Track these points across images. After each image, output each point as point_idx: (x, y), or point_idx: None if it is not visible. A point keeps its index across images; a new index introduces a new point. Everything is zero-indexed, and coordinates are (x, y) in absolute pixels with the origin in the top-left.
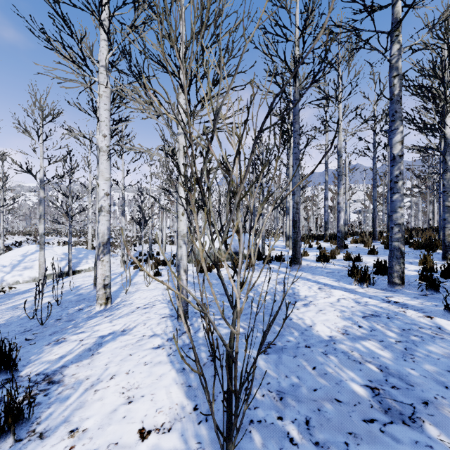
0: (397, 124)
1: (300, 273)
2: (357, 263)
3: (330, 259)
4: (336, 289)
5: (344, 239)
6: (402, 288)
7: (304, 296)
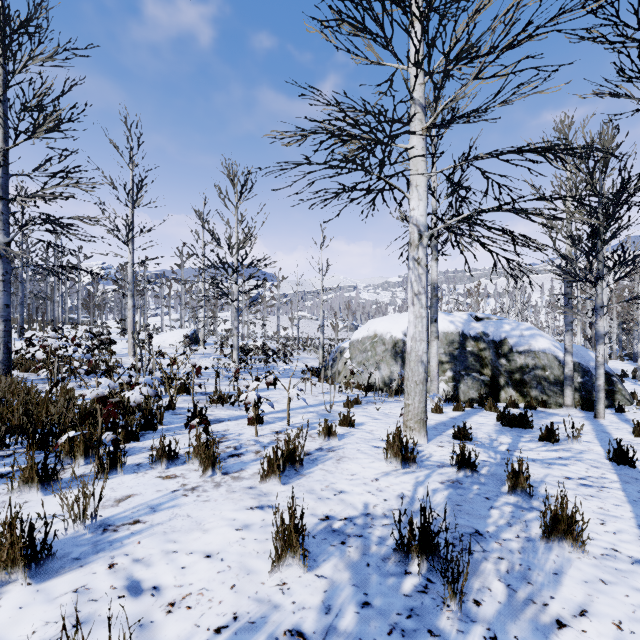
0: None
1: None
2: None
3: None
4: None
5: None
6: None
7: None
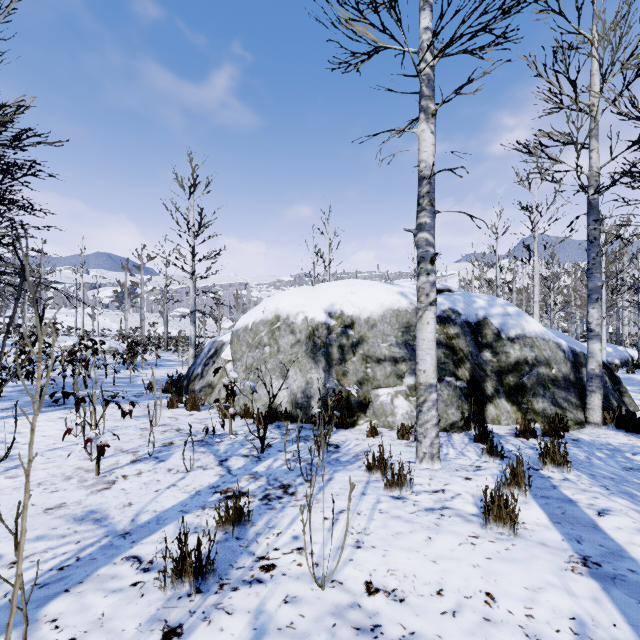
0: None
1: None
2: None
3: None
4: None
5: None
6: None
7: None
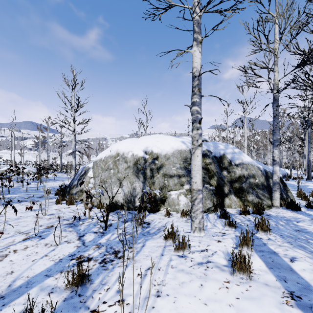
0: None
1: (310, 182)
2: None
3: None
4: None
5: None
6: None
7: (311, 185)
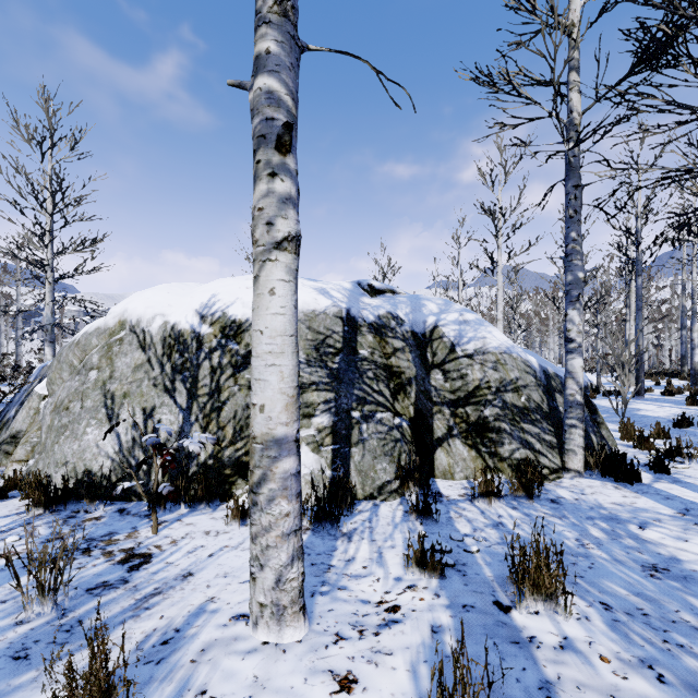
0: None
1: (643, 402)
2: None
3: (677, 394)
4: (671, 407)
5: None
6: None
7: (645, 409)
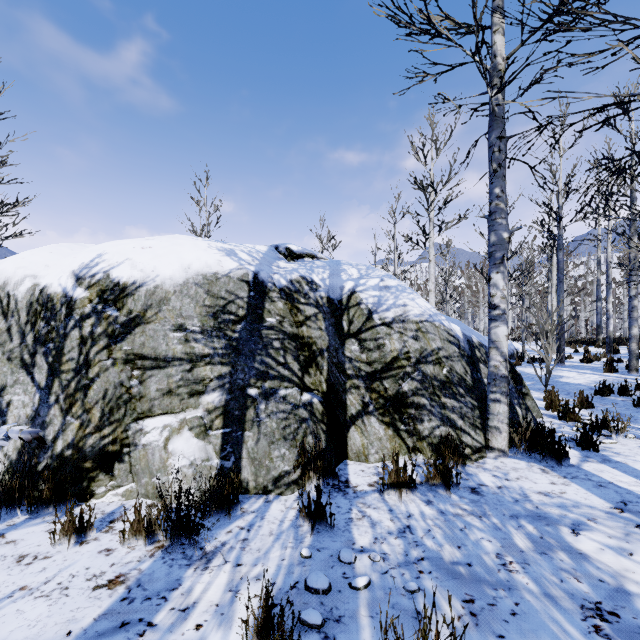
0: (632, 277)
1: (564, 368)
2: (618, 364)
3: (594, 361)
4: (590, 374)
5: (623, 345)
6: (636, 374)
7: (567, 376)
